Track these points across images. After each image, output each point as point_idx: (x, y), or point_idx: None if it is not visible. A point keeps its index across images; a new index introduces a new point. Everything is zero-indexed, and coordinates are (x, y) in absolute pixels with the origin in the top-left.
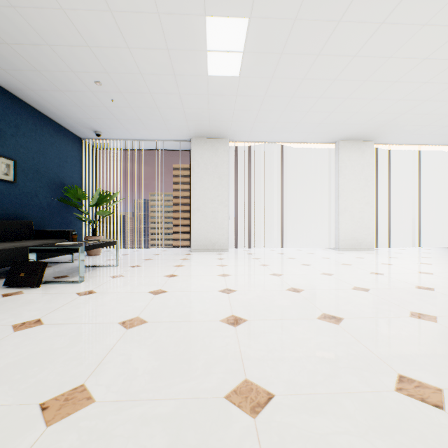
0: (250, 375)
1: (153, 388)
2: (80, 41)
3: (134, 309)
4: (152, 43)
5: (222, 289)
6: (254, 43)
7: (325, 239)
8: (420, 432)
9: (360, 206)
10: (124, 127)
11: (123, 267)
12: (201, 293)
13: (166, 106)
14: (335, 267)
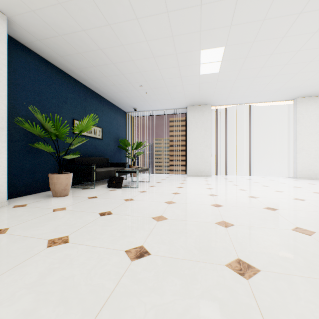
0: (224, 220)
1: (187, 218)
2: (137, 71)
3: (167, 198)
4: (171, 66)
5: (209, 194)
6: (228, 56)
7: (286, 170)
8: (293, 238)
9: (316, 145)
10: (149, 104)
11: (152, 182)
12: (198, 195)
13: (174, 91)
14: (287, 188)
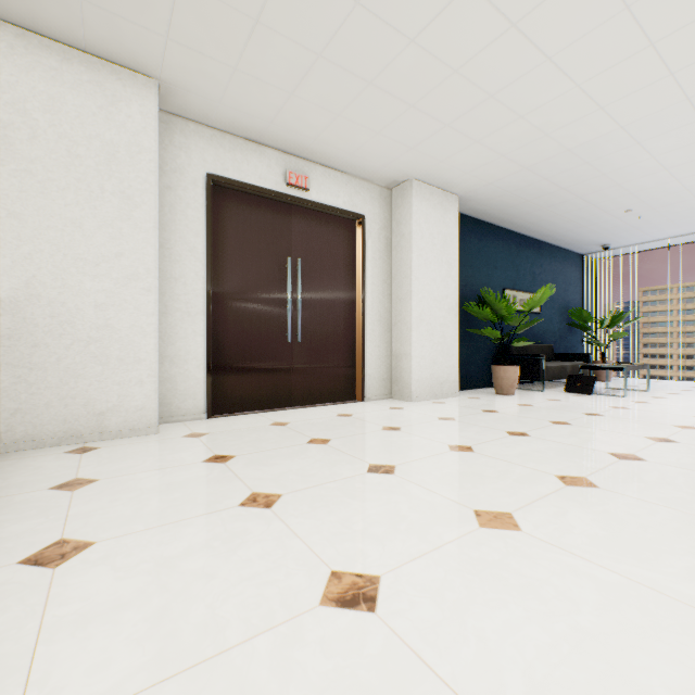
0: None
1: None
2: (623, 194)
3: None
4: None
5: None
6: None
7: None
8: None
9: None
10: (643, 233)
11: (656, 392)
12: None
13: None
14: None
